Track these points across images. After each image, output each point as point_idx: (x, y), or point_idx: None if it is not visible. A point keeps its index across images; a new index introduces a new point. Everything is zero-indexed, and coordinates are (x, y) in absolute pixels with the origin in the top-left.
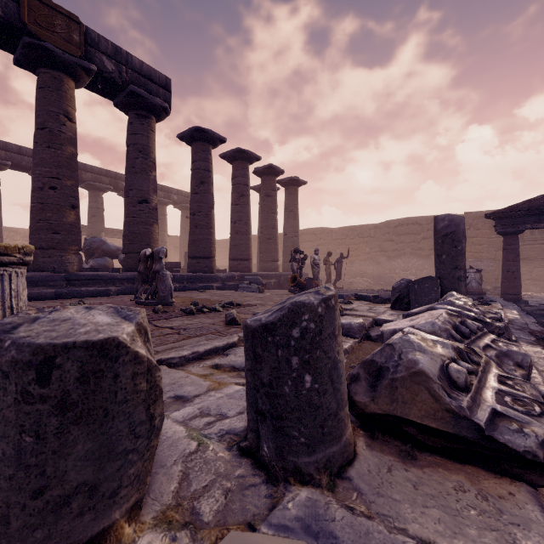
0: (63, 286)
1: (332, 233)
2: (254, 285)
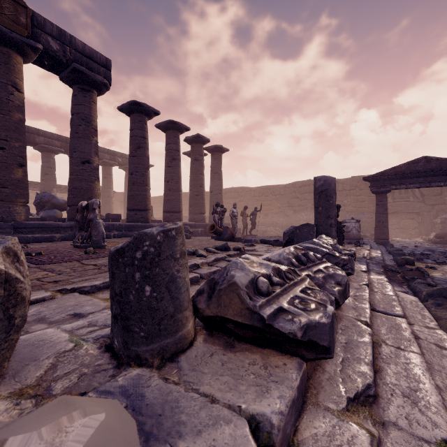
0: (11, 233)
1: (251, 191)
2: None
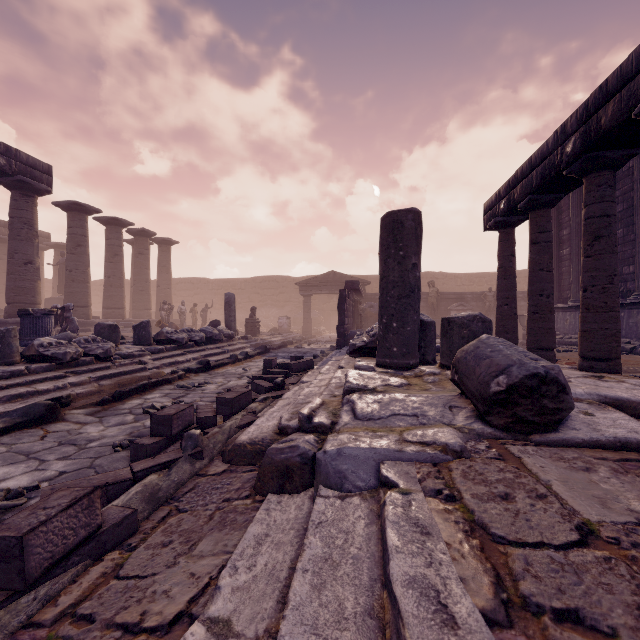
0: None
1: (209, 283)
2: (129, 328)
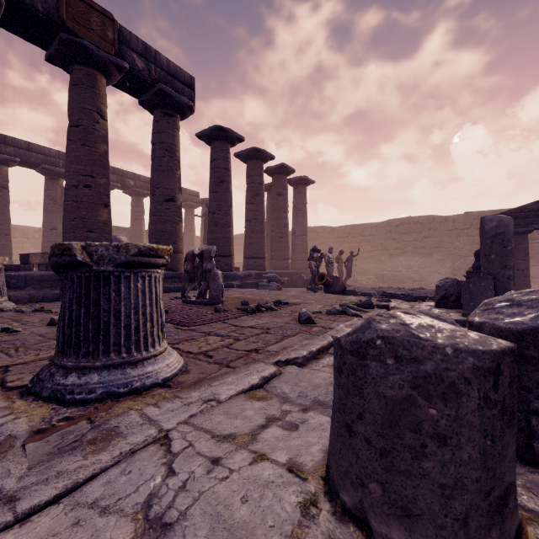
0: None
1: (334, 231)
2: (274, 283)
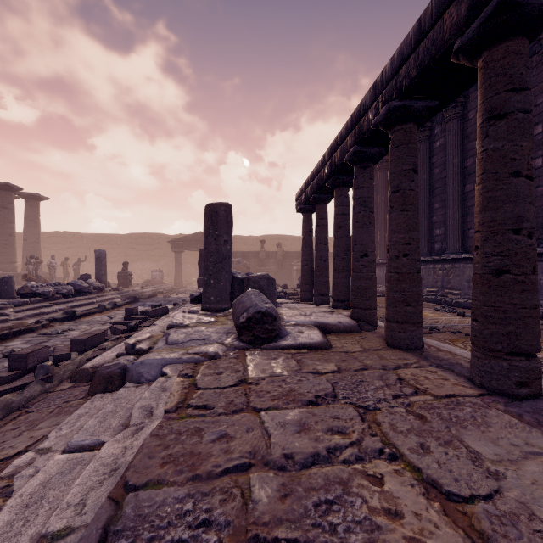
0: None
1: (83, 238)
2: None
